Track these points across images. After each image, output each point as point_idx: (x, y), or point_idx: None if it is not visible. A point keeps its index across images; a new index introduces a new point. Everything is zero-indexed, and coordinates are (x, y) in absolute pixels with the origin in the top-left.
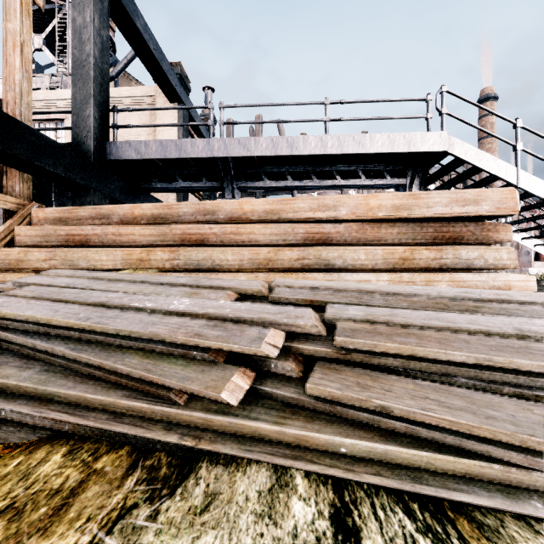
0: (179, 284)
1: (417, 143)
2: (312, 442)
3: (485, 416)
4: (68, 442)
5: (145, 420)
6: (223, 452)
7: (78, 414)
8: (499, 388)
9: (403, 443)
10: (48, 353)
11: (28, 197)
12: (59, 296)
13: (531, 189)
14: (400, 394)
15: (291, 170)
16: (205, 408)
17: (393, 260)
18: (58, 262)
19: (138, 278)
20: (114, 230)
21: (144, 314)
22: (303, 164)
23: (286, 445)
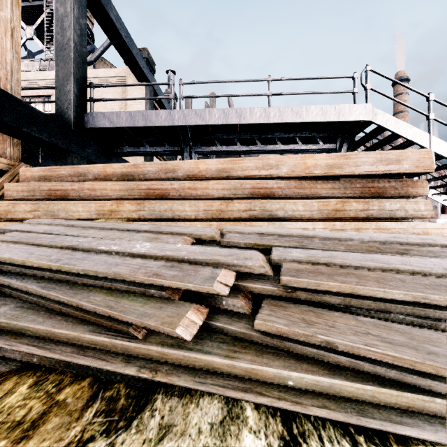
0: (143, 230)
1: (346, 113)
2: (261, 375)
3: (427, 351)
4: (35, 373)
5: (107, 353)
6: (178, 384)
7: (46, 347)
8: (435, 324)
9: (347, 376)
10: (23, 291)
11: (18, 159)
12: (36, 240)
13: (442, 152)
14: (344, 330)
15: (240, 137)
16: (161, 342)
17: (327, 211)
18: (41, 213)
19: (107, 225)
20: (89, 186)
21: (109, 256)
22: (249, 132)
23: (237, 378)
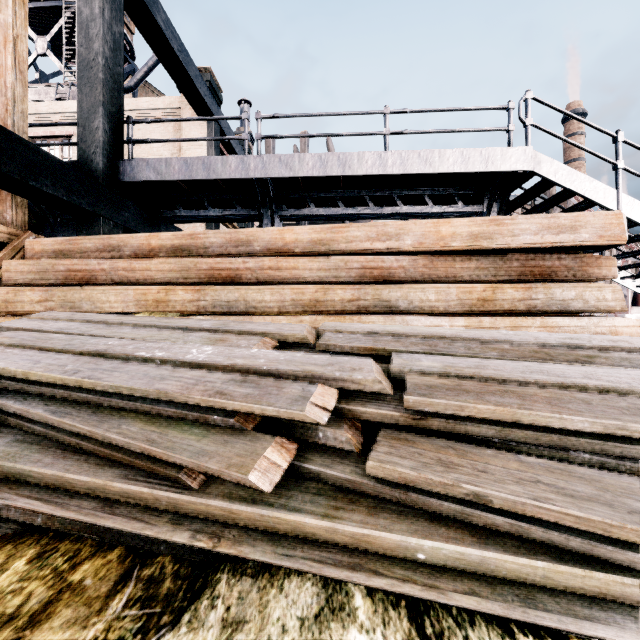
0: (202, 328)
1: (497, 160)
2: (376, 544)
3: (627, 509)
4: (39, 541)
5: (146, 510)
6: (252, 558)
7: (55, 501)
8: (638, 467)
9: (507, 547)
10: (24, 417)
11: (23, 226)
12: (45, 343)
13: (635, 216)
14: (501, 477)
15: (344, 195)
16: (227, 494)
17: (471, 301)
18: (55, 303)
19: (150, 321)
20: (125, 265)
21: (152, 366)
22: (357, 187)
23: (340, 548)
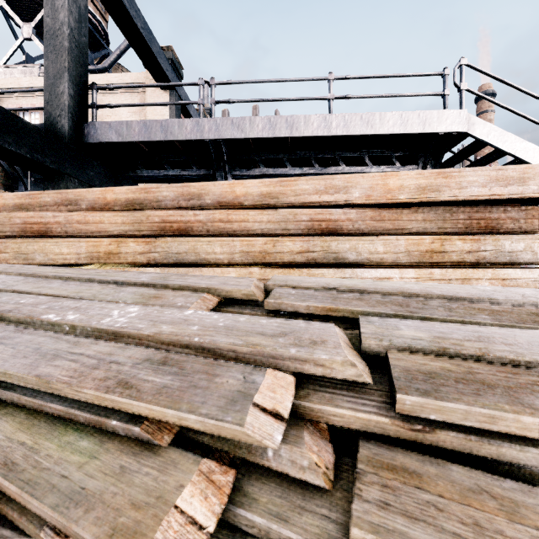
0: (138, 283)
1: (433, 122)
2: None
3: None
4: None
5: None
6: None
7: None
8: None
9: None
10: None
11: None
12: None
13: None
14: None
15: (291, 156)
16: None
17: (419, 253)
18: (9, 255)
19: (86, 274)
20: (79, 218)
21: (50, 336)
22: (303, 150)
23: None
